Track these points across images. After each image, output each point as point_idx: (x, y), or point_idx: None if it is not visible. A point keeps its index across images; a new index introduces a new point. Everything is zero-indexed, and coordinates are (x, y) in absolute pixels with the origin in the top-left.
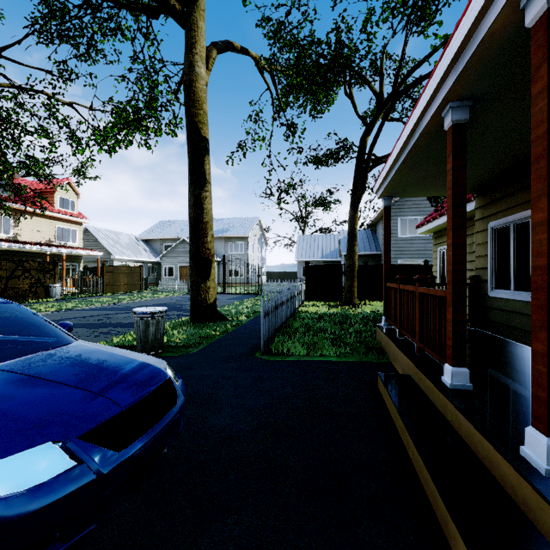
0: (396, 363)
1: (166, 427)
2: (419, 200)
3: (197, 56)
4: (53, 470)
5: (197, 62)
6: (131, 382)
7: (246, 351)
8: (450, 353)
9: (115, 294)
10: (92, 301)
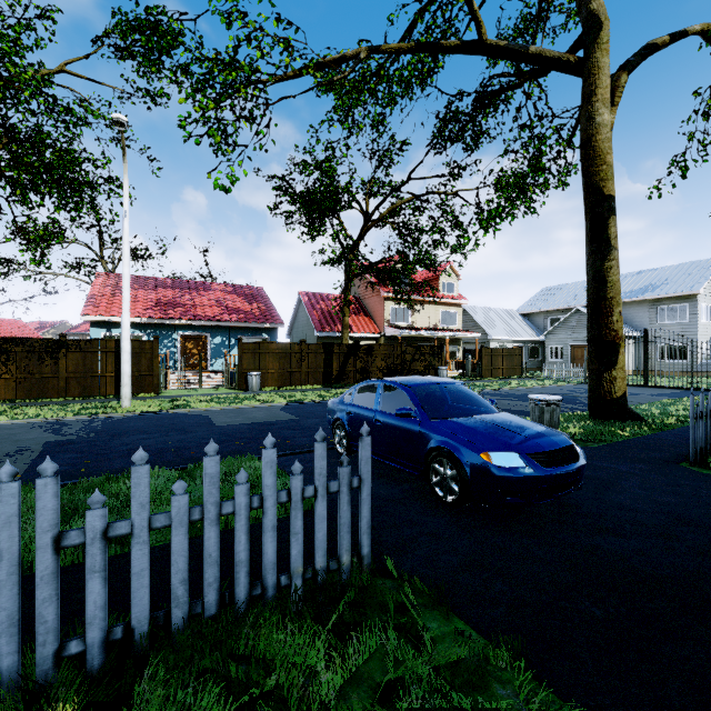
0: None
1: (572, 471)
2: None
3: (597, 103)
4: (517, 464)
5: (597, 111)
6: (548, 439)
7: (665, 457)
8: None
9: (493, 379)
10: (474, 385)
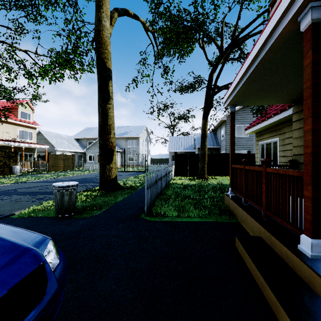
0: (245, 224)
1: None
2: (243, 115)
3: (103, 13)
4: None
5: (103, 17)
6: None
7: (134, 212)
8: (309, 226)
9: (56, 172)
10: (40, 176)
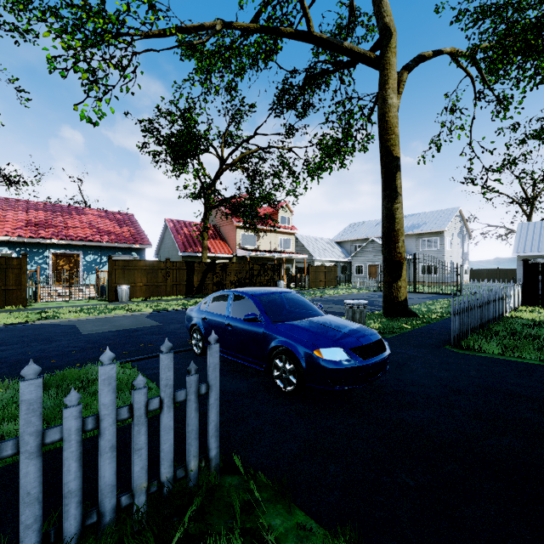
0: None
1: (382, 359)
2: None
3: (389, 90)
4: (342, 357)
5: (389, 95)
6: (363, 335)
7: (435, 342)
8: None
9: (317, 289)
10: (303, 293)
